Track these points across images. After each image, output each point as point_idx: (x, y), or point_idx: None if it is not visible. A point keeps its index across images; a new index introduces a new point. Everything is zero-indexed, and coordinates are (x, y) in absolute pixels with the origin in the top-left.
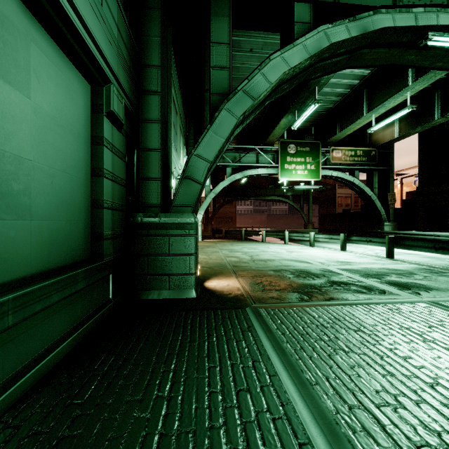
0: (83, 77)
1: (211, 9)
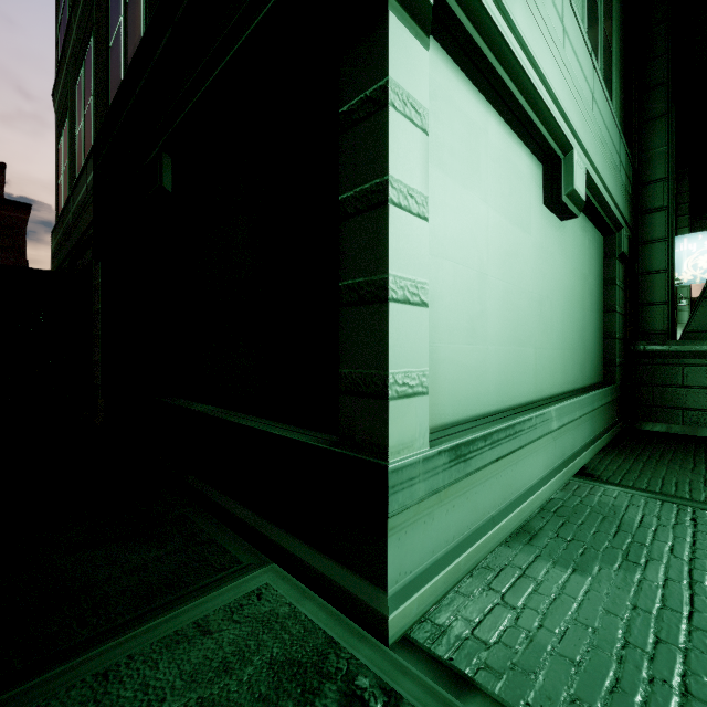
0: (600, 234)
1: None
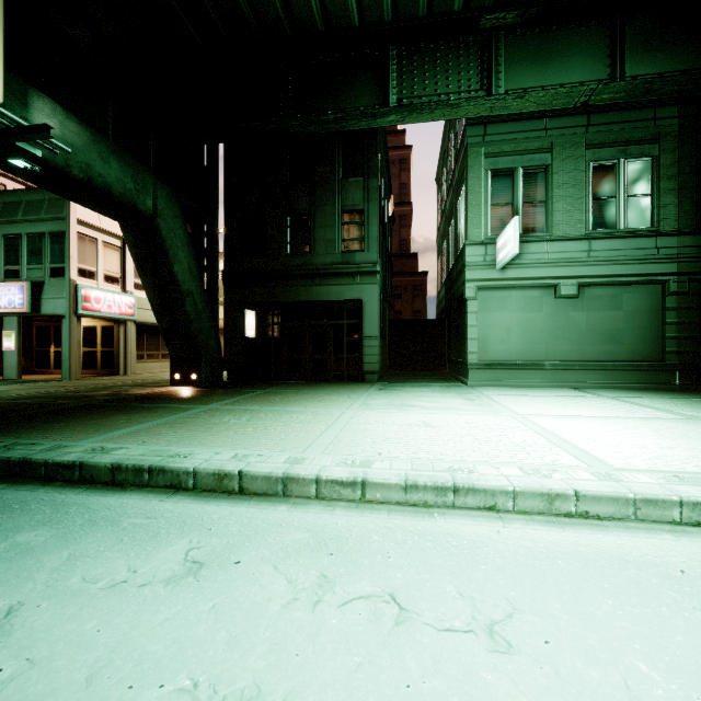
0: (654, 285)
1: None
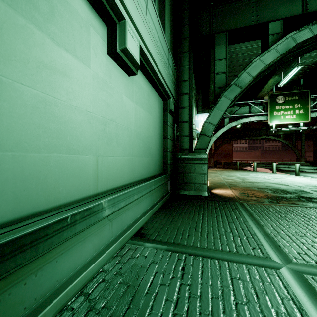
0: (161, 98)
1: (215, 42)
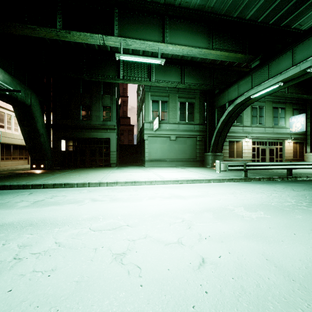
0: (194, 138)
1: (215, 112)
